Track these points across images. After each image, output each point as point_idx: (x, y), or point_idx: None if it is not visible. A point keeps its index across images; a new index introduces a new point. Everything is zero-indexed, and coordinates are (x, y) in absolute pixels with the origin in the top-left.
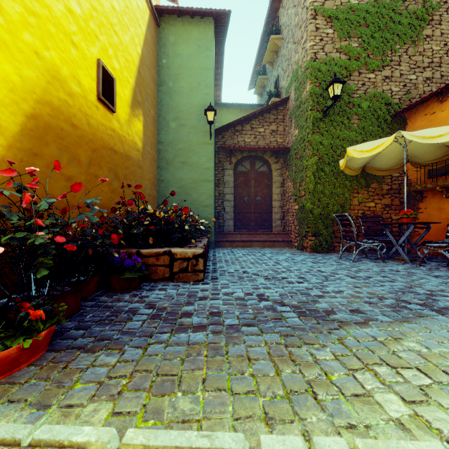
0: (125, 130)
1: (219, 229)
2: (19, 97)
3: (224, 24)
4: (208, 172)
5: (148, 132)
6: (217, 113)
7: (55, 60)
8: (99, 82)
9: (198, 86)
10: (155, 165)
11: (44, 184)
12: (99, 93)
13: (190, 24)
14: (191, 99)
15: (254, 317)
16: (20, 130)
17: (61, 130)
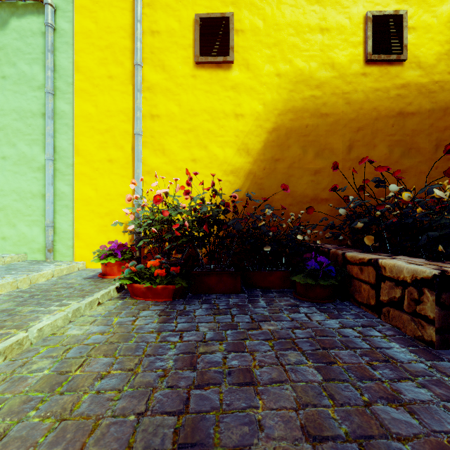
0: (442, 69)
1: None
2: (263, 121)
3: None
4: None
5: None
6: None
7: (298, 66)
8: (367, 41)
9: None
10: None
11: (286, 183)
12: (366, 55)
13: None
14: None
15: (226, 446)
16: (263, 145)
17: (306, 127)
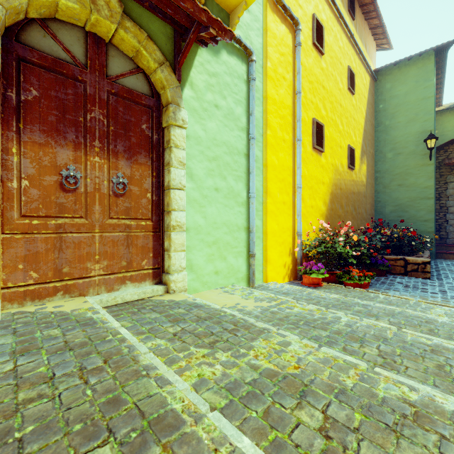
0: (358, 176)
1: (440, 240)
2: (328, 188)
3: (446, 46)
4: (426, 190)
5: (369, 168)
6: (437, 119)
7: (335, 162)
8: (349, 158)
9: (416, 116)
10: (373, 190)
11: (333, 222)
12: (348, 164)
13: (407, 66)
14: (408, 130)
15: None
16: (329, 201)
17: (337, 194)
